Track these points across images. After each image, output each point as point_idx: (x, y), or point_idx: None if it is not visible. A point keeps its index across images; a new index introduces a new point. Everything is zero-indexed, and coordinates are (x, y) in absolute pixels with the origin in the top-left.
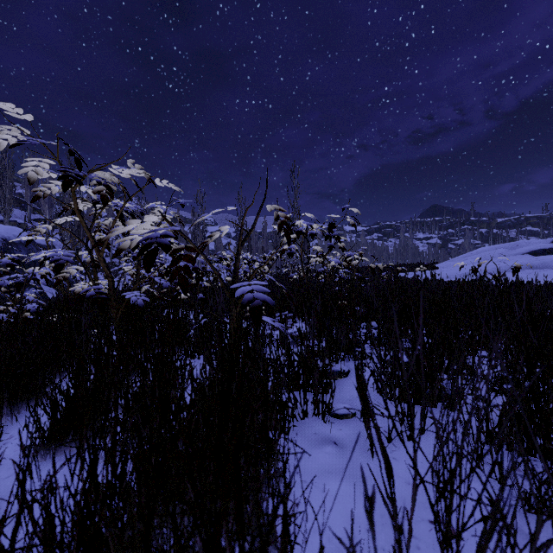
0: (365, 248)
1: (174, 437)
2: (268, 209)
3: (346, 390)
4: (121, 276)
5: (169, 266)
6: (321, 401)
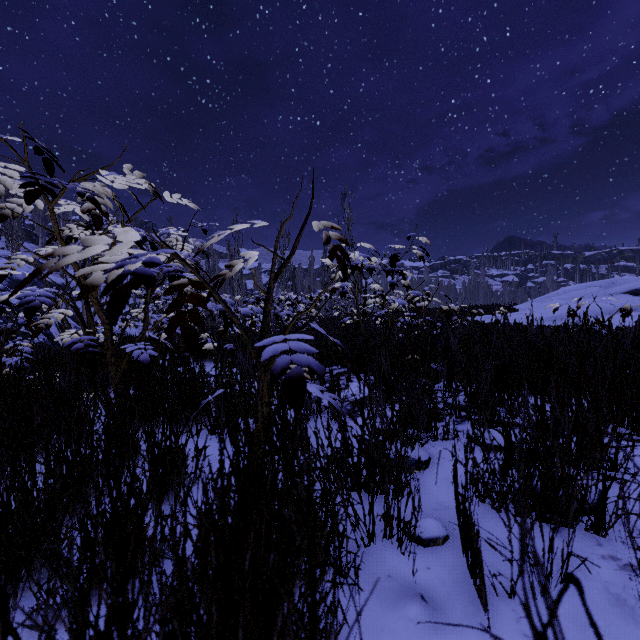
0: (433, 286)
1: (136, 636)
2: (314, 228)
3: (428, 490)
4: (127, 321)
5: (166, 311)
6: (397, 519)
